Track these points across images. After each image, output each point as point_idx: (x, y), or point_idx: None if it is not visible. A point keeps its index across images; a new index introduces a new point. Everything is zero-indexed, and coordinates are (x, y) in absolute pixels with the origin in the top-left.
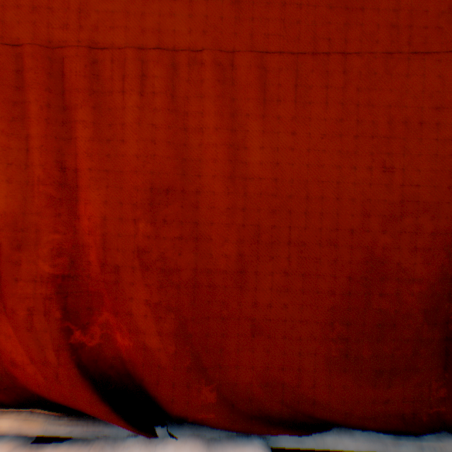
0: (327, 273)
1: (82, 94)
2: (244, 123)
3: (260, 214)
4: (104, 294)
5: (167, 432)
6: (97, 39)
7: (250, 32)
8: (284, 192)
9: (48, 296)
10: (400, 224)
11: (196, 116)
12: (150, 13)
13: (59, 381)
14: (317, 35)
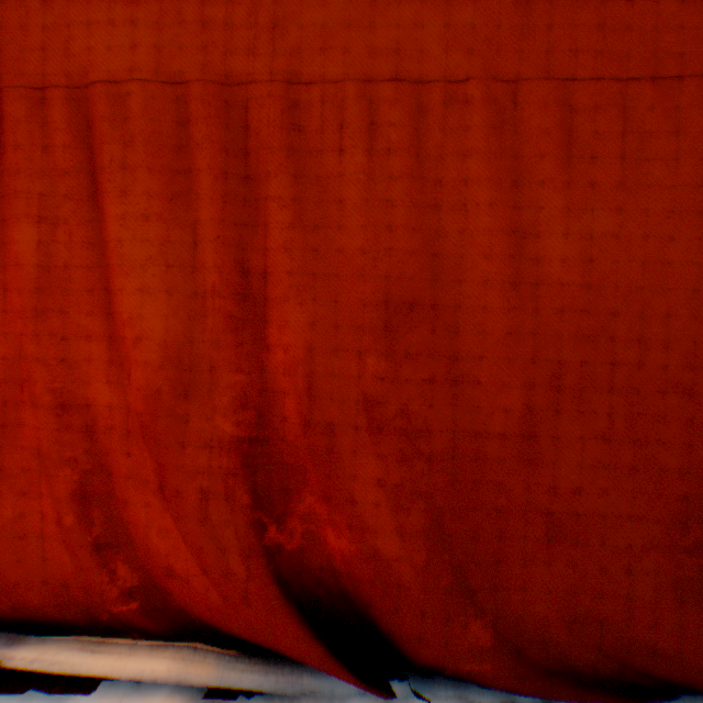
0: (674, 440)
1: (277, 156)
2: (534, 195)
3: (560, 342)
4: (307, 469)
5: (411, 690)
6: (299, 68)
7: (545, 48)
8: (601, 306)
9: (229, 472)
10: None
11: (455, 186)
12: (382, 25)
13: (247, 604)
14: (658, 48)
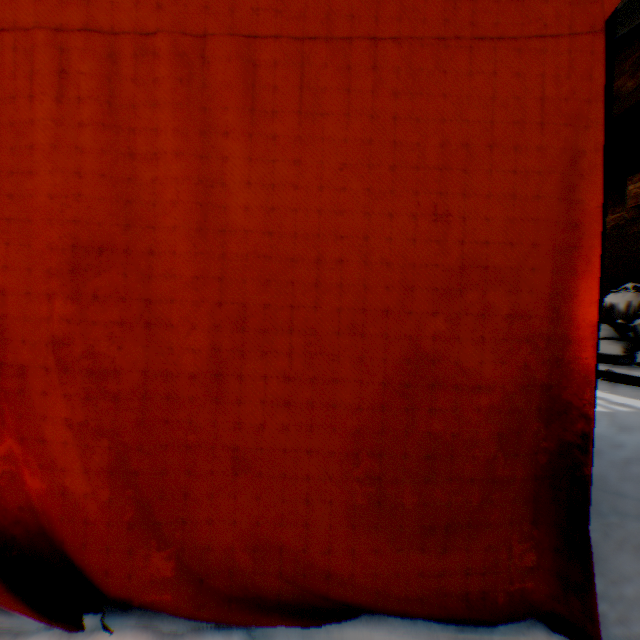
0: (349, 377)
1: None
2: (221, 146)
3: (246, 286)
4: (7, 410)
5: (101, 623)
6: None
7: (230, 6)
8: (283, 252)
9: None
10: (460, 302)
11: (148, 136)
12: None
13: None
14: (333, 11)
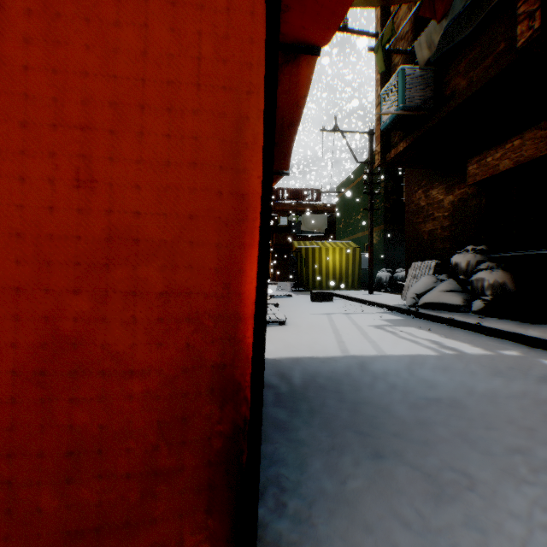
0: None
1: None
2: None
3: None
4: None
5: None
6: None
7: None
8: None
9: None
10: (108, 279)
11: None
12: None
13: None
14: None
